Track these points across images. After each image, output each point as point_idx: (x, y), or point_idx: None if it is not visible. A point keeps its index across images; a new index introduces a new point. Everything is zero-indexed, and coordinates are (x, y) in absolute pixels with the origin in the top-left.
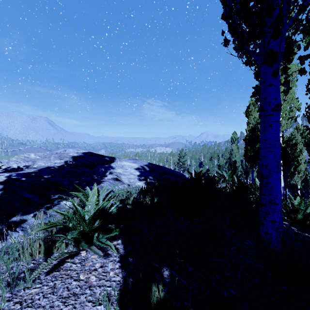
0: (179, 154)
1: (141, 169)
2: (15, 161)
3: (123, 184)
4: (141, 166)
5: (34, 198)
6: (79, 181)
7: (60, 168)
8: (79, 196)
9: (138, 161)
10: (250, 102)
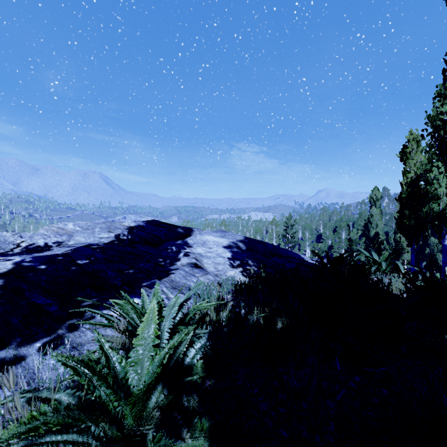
0: (286, 223)
1: (234, 248)
2: (43, 234)
3: (206, 275)
4: (234, 243)
5: (50, 306)
6: (134, 270)
7: (107, 247)
8: (126, 310)
9: (228, 234)
10: (408, 138)
